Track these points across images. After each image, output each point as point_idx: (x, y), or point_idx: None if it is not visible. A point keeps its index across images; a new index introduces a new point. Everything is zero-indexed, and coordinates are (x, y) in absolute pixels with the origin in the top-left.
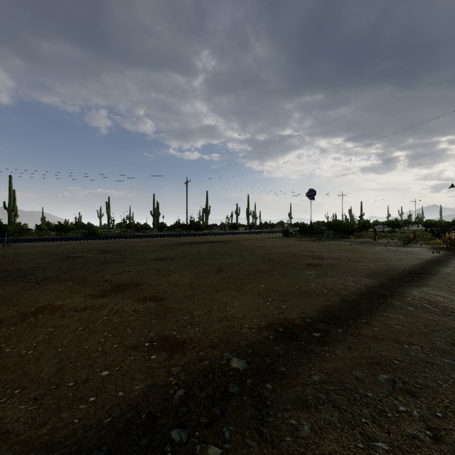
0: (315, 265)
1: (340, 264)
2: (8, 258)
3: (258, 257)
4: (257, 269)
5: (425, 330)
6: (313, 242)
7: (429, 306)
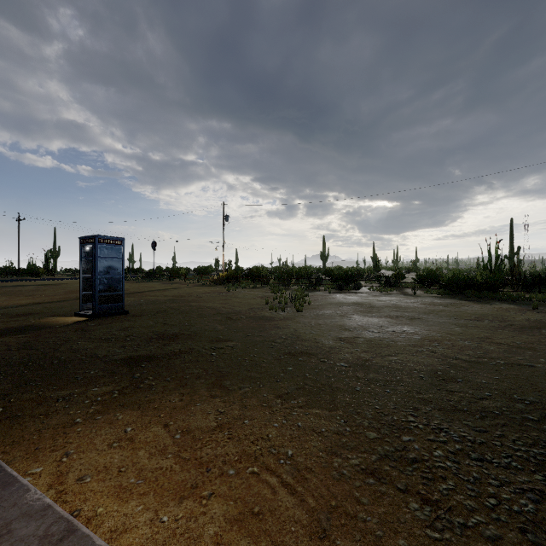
0: None
1: None
2: None
3: (65, 291)
4: (56, 294)
5: None
6: (134, 283)
7: None
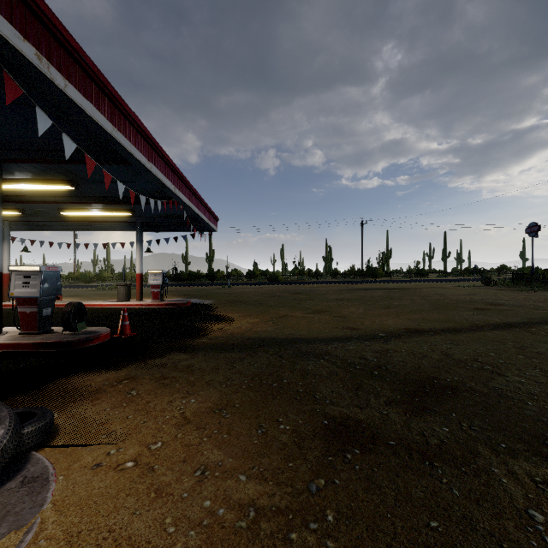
0: (482, 309)
1: (514, 310)
2: (239, 294)
3: (427, 301)
4: (420, 308)
5: (509, 337)
6: (517, 292)
7: (543, 332)
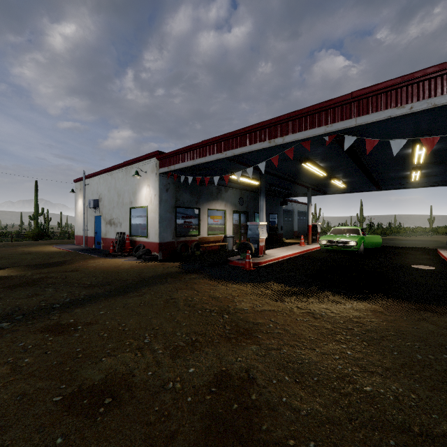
0: None
1: None
2: None
3: None
4: None
5: None
6: None
7: None
